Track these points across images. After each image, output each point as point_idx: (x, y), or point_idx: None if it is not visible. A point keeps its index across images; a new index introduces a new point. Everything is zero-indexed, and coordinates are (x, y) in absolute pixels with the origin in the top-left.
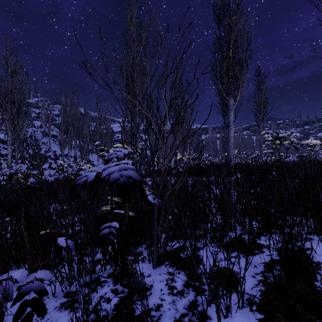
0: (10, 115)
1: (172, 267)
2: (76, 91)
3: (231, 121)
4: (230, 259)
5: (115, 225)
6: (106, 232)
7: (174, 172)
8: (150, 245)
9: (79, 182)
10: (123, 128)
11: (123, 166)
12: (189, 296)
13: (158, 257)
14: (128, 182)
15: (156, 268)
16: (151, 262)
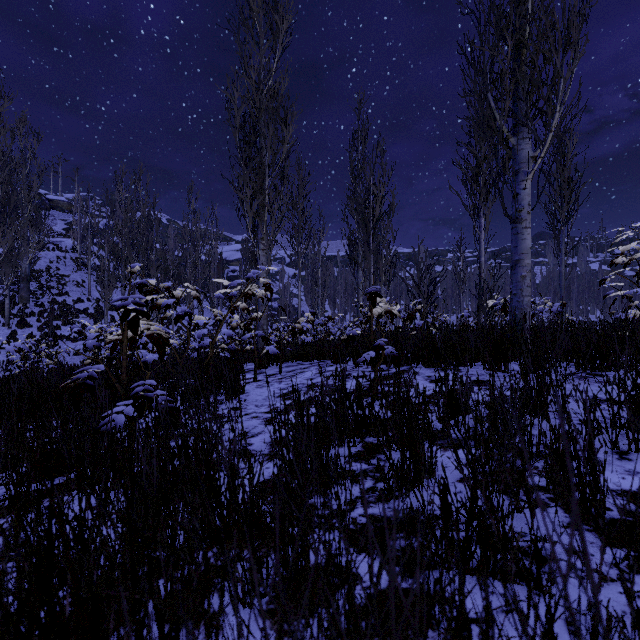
0: None
1: None
2: (142, 172)
3: (526, 206)
4: None
5: None
6: None
7: None
8: None
9: None
10: None
11: None
12: None
13: None
14: None
15: None
16: None
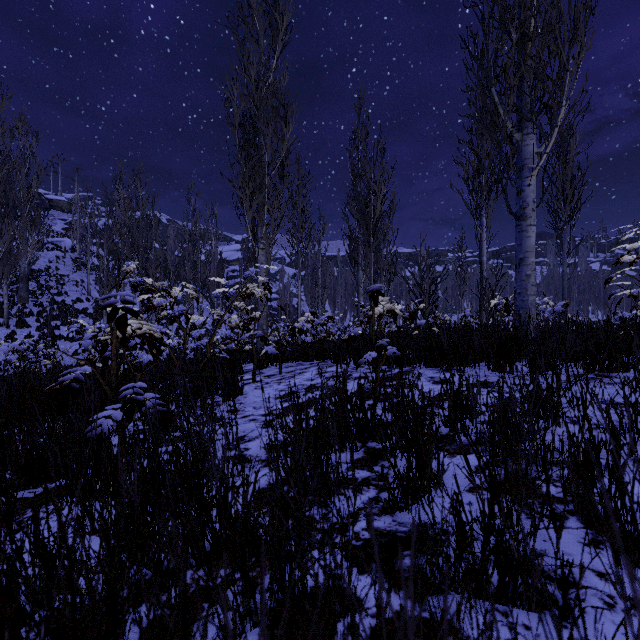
0: None
1: None
2: (141, 171)
3: (531, 203)
4: None
5: None
6: None
7: None
8: None
9: None
10: None
11: None
12: None
13: None
14: None
15: None
16: None
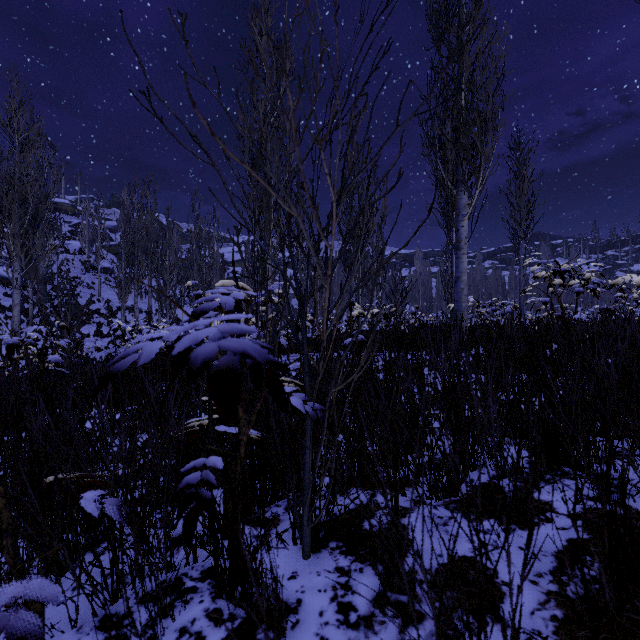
0: (19, 229)
1: (345, 556)
2: (150, 180)
3: (464, 239)
4: (487, 552)
5: (216, 463)
6: (195, 481)
7: (351, 341)
8: (297, 501)
9: (118, 366)
10: (237, 244)
11: (227, 326)
12: (387, 630)
13: (314, 531)
14: (238, 366)
15: (309, 558)
16: (299, 542)
